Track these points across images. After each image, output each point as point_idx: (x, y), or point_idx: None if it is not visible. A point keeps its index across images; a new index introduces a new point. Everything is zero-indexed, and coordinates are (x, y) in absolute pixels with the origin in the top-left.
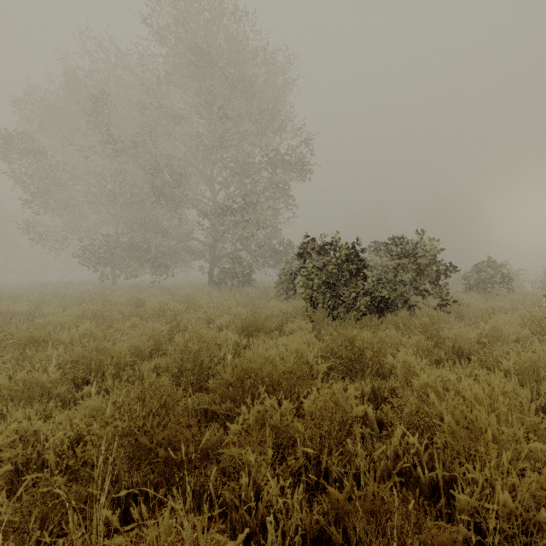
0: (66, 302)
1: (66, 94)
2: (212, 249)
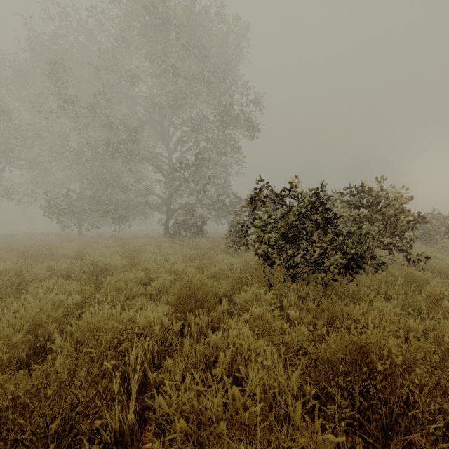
0: (4, 255)
1: (32, 58)
2: (168, 203)
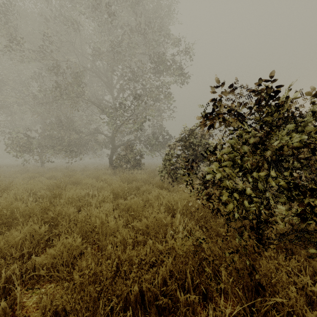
0: None
1: None
2: (112, 140)
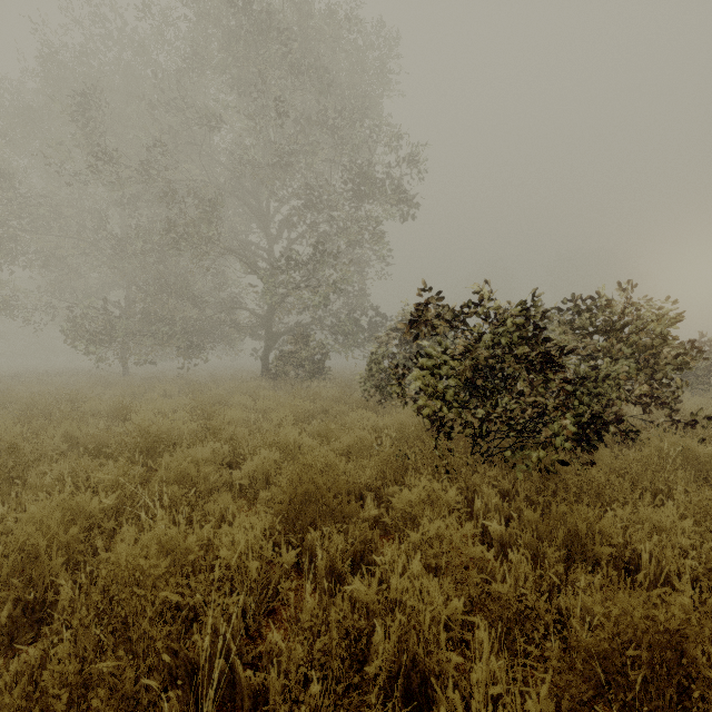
0: None
1: (46, 88)
2: (267, 323)
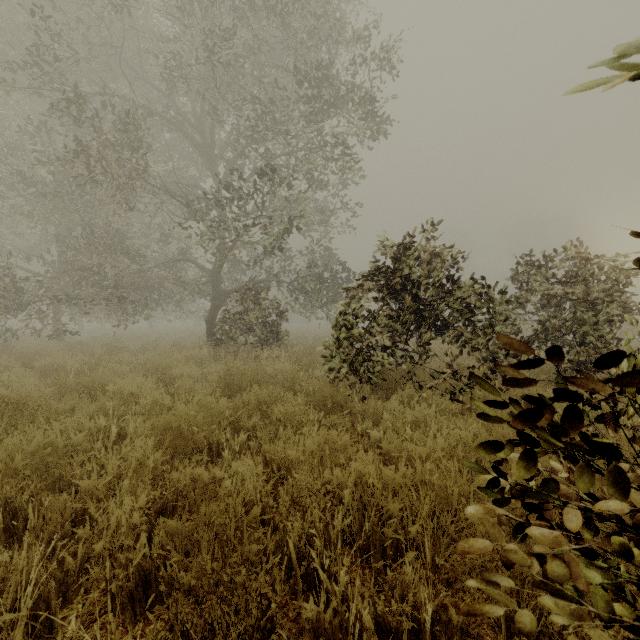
0: None
1: None
2: (214, 278)
